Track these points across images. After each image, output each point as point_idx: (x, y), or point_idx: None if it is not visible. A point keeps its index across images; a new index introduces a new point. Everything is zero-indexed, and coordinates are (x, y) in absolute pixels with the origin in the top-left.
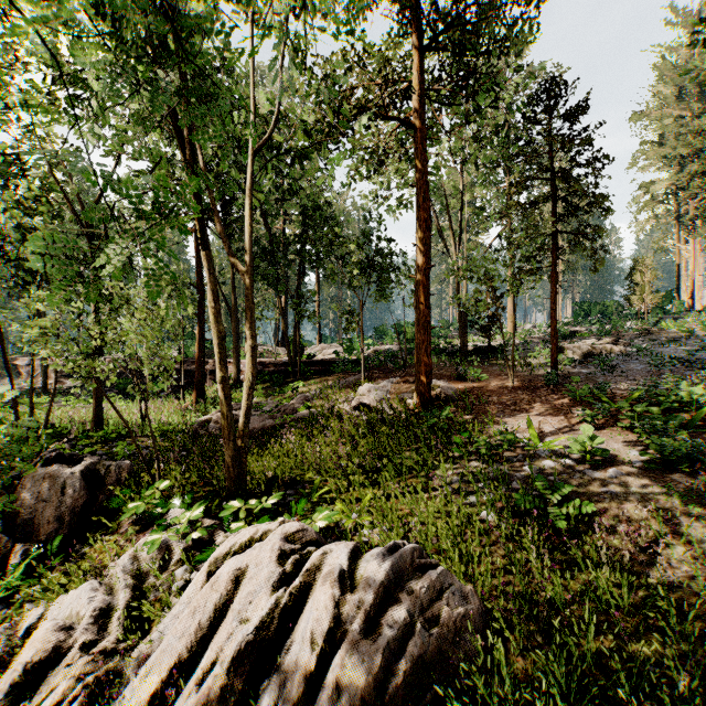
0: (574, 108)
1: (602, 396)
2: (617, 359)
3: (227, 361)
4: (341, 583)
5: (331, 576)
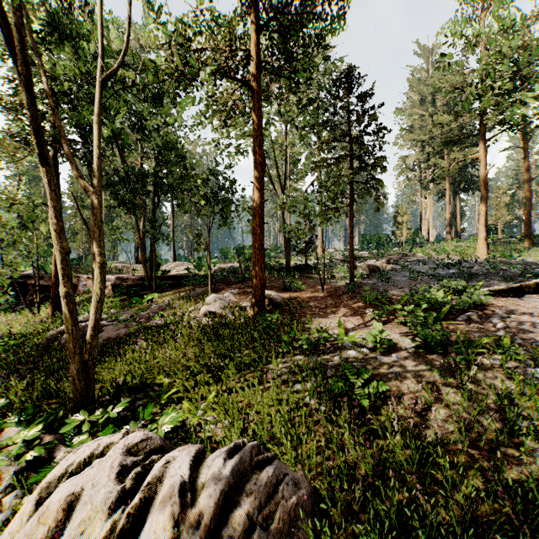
0: (365, 92)
1: (384, 300)
2: (390, 273)
3: (86, 276)
4: (181, 497)
5: (172, 490)
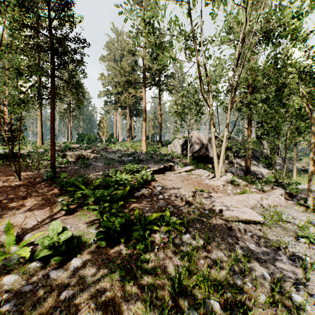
0: None
1: (80, 185)
2: (92, 160)
3: None
4: None
5: None
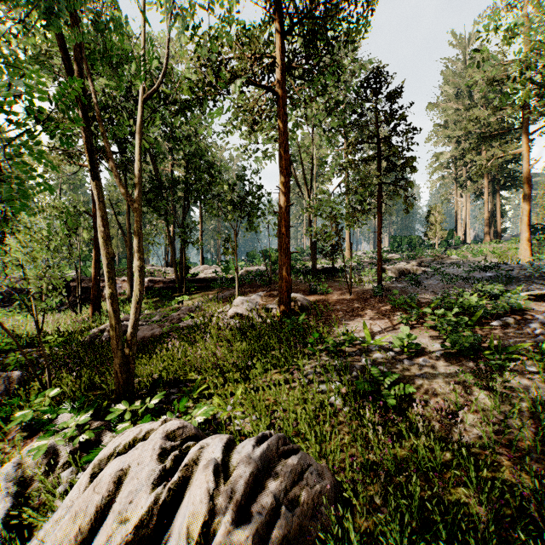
0: (394, 92)
1: (413, 304)
2: (420, 276)
3: (122, 279)
4: (215, 476)
5: (207, 470)
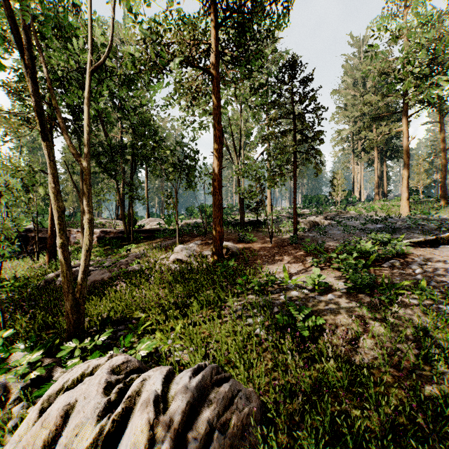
0: (306, 77)
1: (322, 250)
2: (327, 227)
3: (76, 230)
4: (155, 406)
5: (148, 401)
